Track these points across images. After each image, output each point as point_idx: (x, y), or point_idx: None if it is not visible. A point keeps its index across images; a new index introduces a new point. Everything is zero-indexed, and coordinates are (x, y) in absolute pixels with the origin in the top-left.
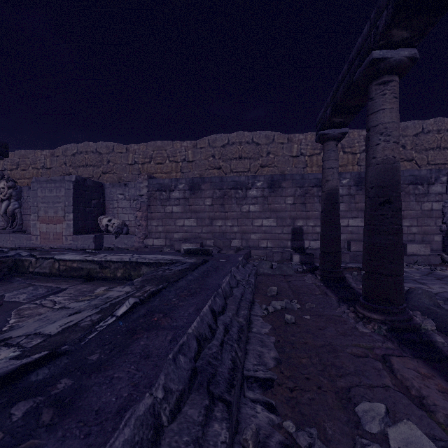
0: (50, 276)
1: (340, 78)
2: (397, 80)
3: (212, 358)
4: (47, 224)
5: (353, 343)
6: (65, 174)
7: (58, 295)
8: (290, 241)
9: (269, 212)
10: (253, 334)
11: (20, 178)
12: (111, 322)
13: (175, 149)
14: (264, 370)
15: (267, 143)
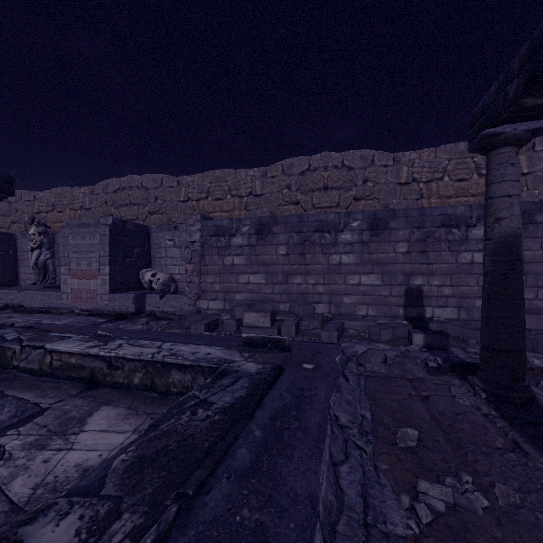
0: (39, 375)
1: None
2: None
3: None
4: (79, 279)
5: None
6: (106, 216)
7: (22, 429)
8: (402, 308)
9: (370, 265)
10: None
11: (56, 222)
12: None
13: (238, 180)
14: None
15: (364, 166)
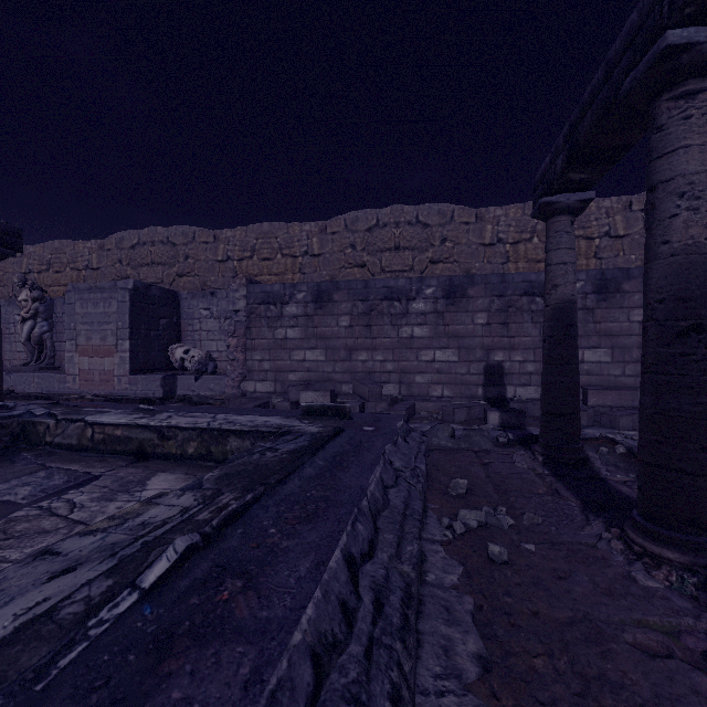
0: (78, 451)
1: (586, 96)
2: None
3: (347, 702)
4: (90, 357)
5: (633, 617)
6: (120, 278)
7: (83, 489)
8: (481, 387)
9: (445, 338)
10: (429, 588)
11: (53, 285)
12: (125, 609)
13: (291, 236)
14: (457, 692)
15: (442, 223)
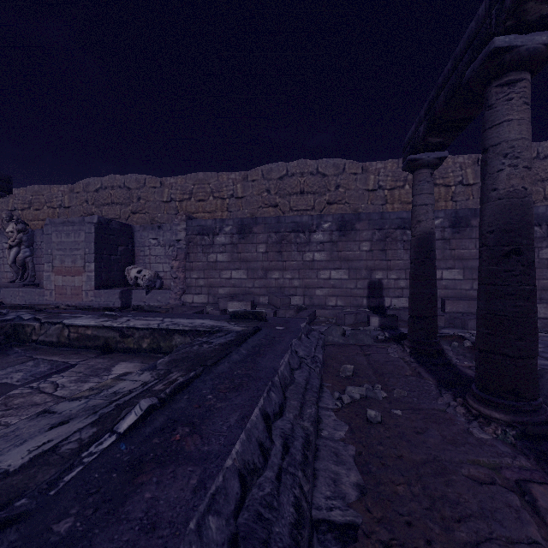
0: (57, 347)
1: (440, 81)
2: (528, 79)
3: (264, 506)
4: (63, 276)
5: (469, 458)
6: (87, 214)
7: (63, 374)
8: (365, 299)
9: (338, 261)
10: (324, 440)
11: (33, 220)
12: (108, 445)
13: (220, 182)
14: (342, 508)
15: (336, 173)
